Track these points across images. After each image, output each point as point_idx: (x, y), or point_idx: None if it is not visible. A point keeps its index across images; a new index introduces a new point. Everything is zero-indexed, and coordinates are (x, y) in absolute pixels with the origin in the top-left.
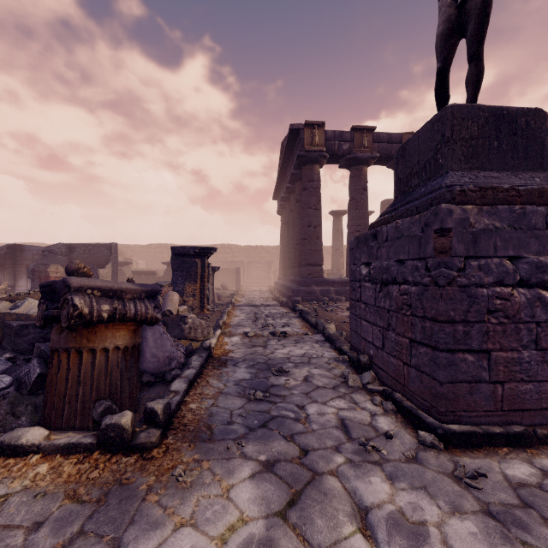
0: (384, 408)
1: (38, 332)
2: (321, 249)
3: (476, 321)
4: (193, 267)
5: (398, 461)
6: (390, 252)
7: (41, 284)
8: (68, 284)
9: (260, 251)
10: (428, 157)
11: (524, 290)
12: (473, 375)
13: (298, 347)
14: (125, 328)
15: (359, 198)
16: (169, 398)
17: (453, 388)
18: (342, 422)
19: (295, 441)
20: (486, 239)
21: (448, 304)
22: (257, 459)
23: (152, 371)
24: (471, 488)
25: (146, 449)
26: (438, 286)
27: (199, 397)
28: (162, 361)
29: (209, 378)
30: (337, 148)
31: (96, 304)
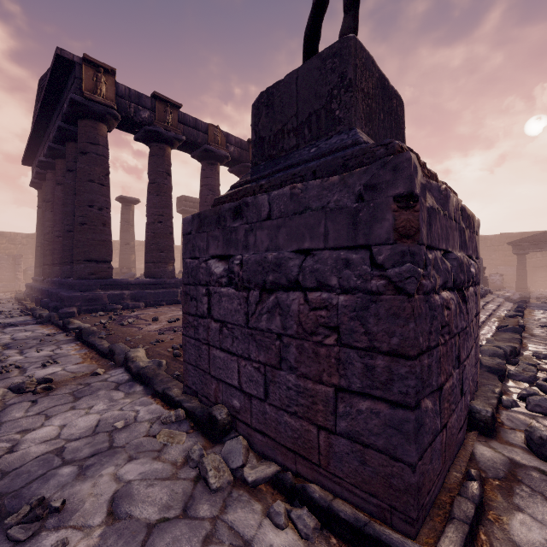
0: (302, 532)
1: None
2: (110, 240)
3: (435, 345)
4: None
5: None
6: (279, 236)
7: None
8: None
9: None
10: (315, 108)
11: (451, 294)
12: (432, 430)
13: (81, 409)
14: None
15: (162, 182)
16: None
17: (422, 465)
18: None
19: None
20: (435, 222)
21: (417, 324)
22: None
23: None
24: None
25: None
26: (405, 294)
27: None
28: None
29: None
30: (134, 112)
31: None
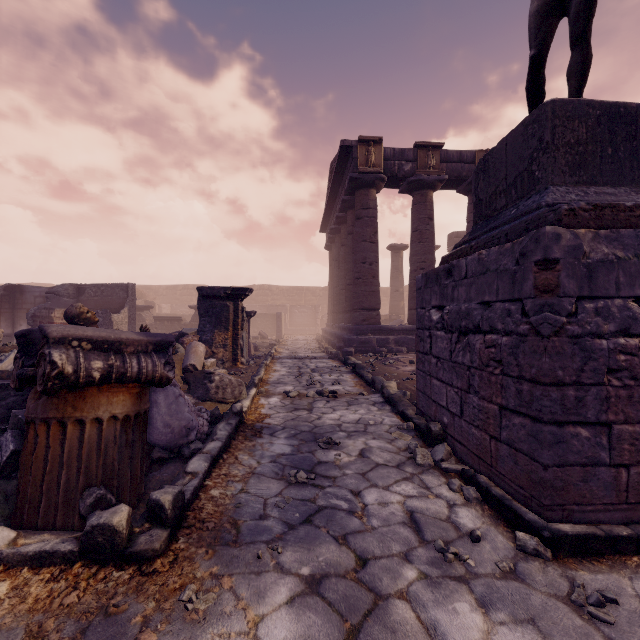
0: (465, 495)
1: (20, 394)
2: (378, 290)
3: (592, 383)
4: (223, 312)
5: (491, 576)
6: (471, 291)
7: (16, 334)
8: (46, 334)
9: (305, 293)
10: (520, 170)
11: None
12: (588, 456)
13: (351, 410)
14: (125, 391)
15: (423, 229)
16: (183, 482)
17: (561, 473)
18: (412, 516)
19: (350, 544)
20: (605, 273)
21: (554, 360)
22: (297, 573)
23: (165, 444)
24: (598, 621)
25: (147, 560)
26: (541, 336)
27: (225, 480)
28: (177, 432)
29: (238, 453)
30: (398, 169)
31: (84, 360)
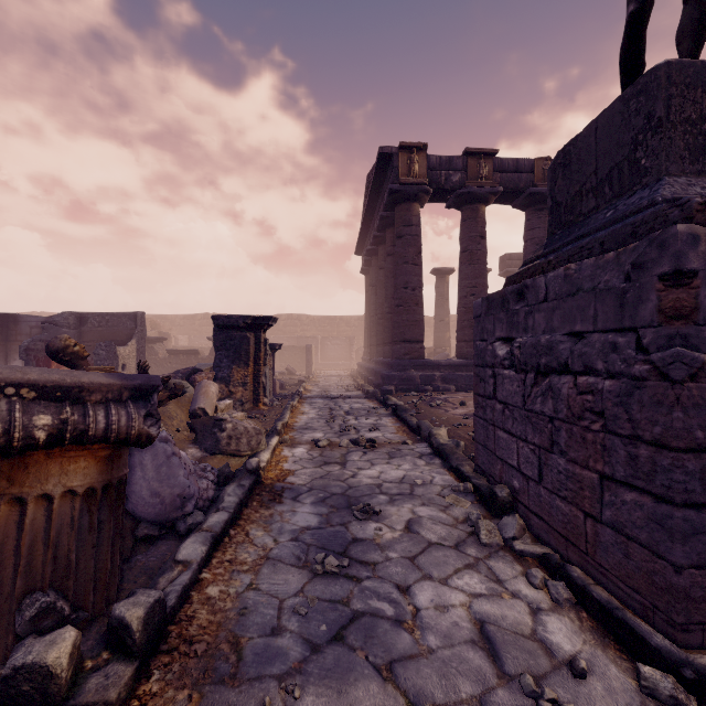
0: (552, 595)
1: None
2: (422, 320)
3: None
4: (243, 344)
5: None
6: (554, 319)
7: None
8: None
9: (339, 323)
10: (617, 160)
11: None
12: None
13: (393, 465)
14: (88, 455)
15: (474, 249)
16: (170, 577)
17: (701, 577)
18: (482, 628)
19: (398, 681)
20: None
21: (690, 416)
22: None
23: (154, 518)
24: None
25: None
26: (670, 381)
27: (228, 570)
28: (169, 503)
29: (250, 527)
30: (444, 180)
31: (21, 414)
